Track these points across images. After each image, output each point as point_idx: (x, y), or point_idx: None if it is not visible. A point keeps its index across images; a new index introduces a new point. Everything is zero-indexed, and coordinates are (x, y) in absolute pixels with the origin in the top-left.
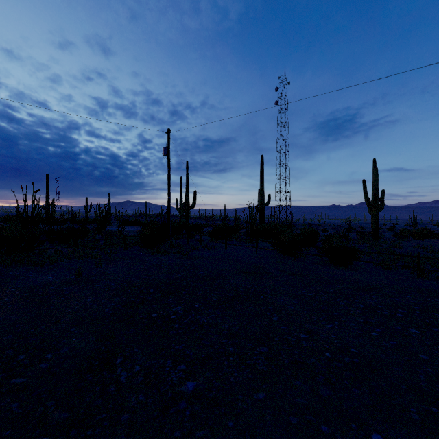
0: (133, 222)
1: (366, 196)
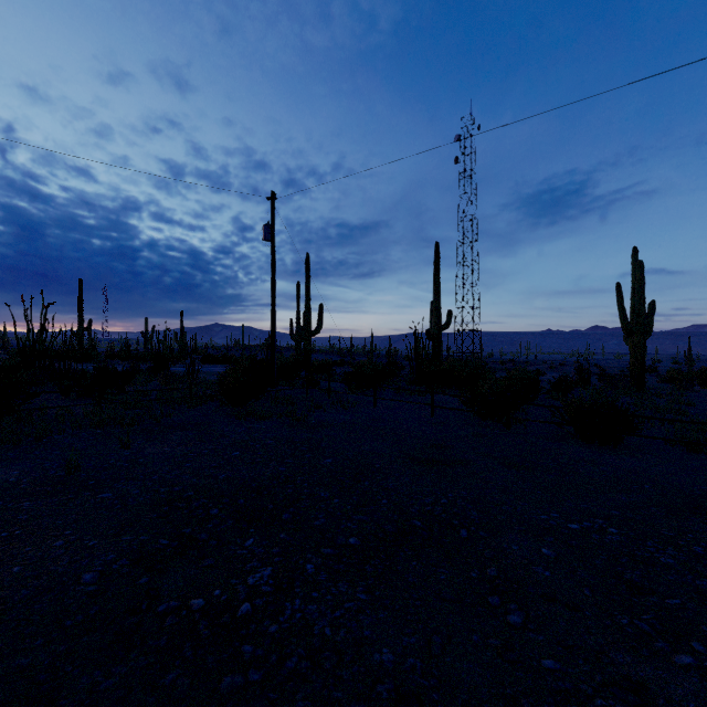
0: (220, 358)
1: (623, 312)
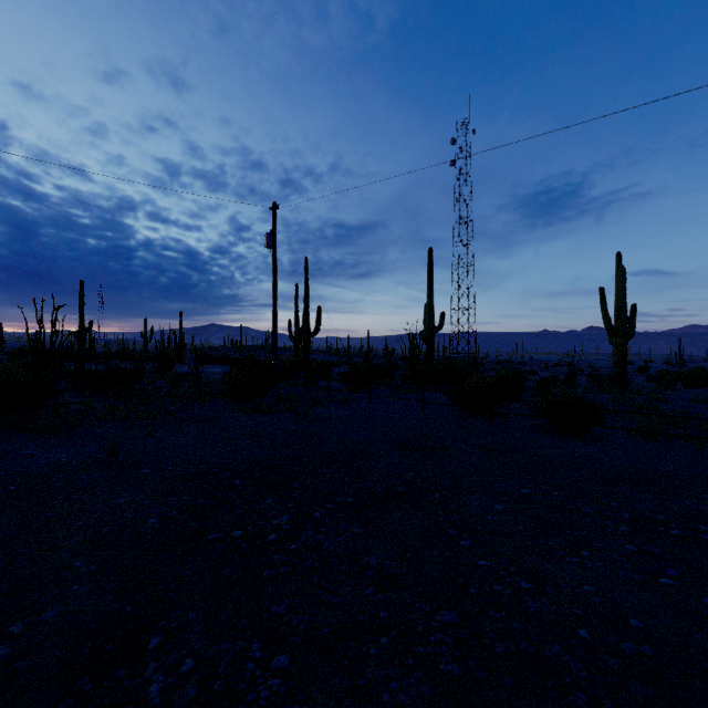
0: (219, 358)
1: (606, 315)
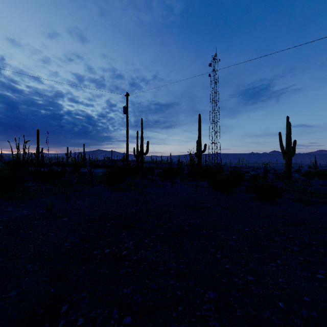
0: (101, 165)
1: (281, 145)
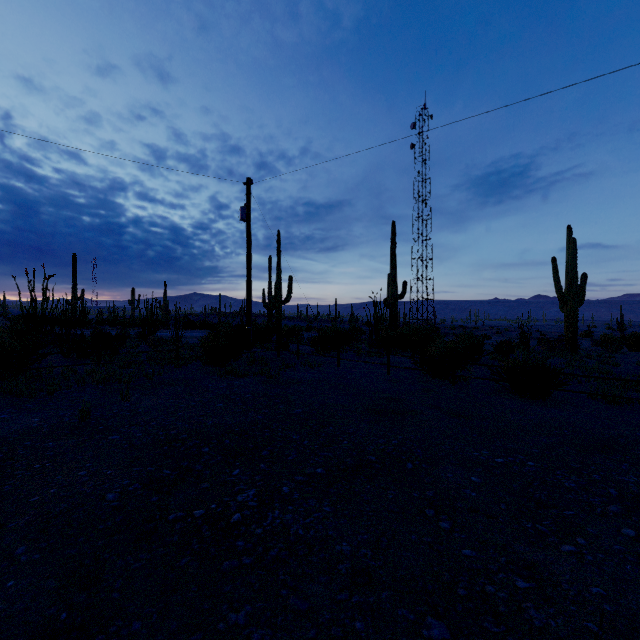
0: (200, 324)
1: (558, 283)
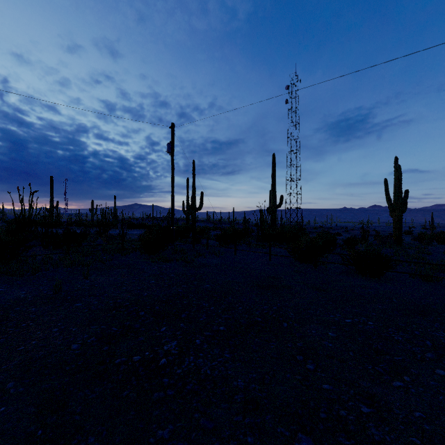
0: (139, 225)
1: (388, 197)
